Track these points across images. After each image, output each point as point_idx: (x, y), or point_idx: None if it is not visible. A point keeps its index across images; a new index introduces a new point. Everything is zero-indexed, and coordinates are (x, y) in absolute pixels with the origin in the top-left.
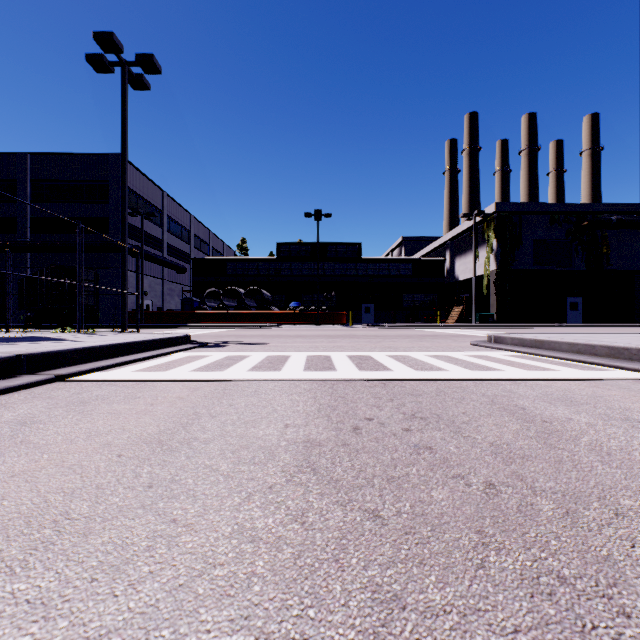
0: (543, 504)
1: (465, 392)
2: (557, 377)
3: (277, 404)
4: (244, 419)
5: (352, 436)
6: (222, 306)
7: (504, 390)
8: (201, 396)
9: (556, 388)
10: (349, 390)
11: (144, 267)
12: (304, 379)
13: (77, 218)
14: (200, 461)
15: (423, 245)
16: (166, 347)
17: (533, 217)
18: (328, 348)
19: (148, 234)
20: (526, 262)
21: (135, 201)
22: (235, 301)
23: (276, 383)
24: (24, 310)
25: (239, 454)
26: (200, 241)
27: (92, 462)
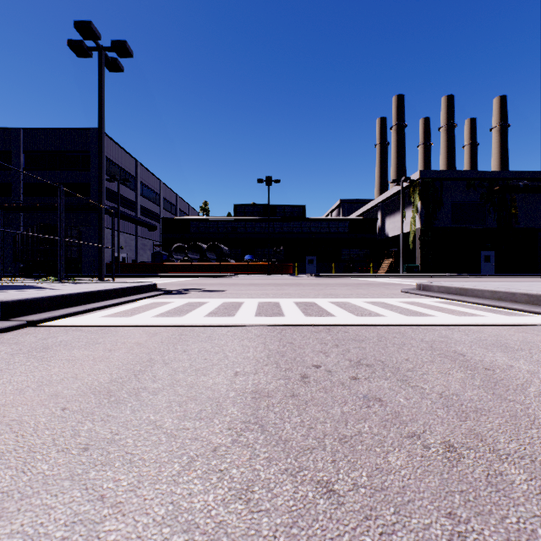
0: (513, 473)
1: (404, 337)
2: (486, 322)
3: (229, 350)
4: (195, 366)
5: (300, 385)
6: (187, 258)
7: (440, 335)
8: (158, 342)
9: (488, 333)
10: (296, 335)
11: (120, 225)
12: (255, 324)
13: (63, 183)
14: (145, 416)
15: (358, 207)
16: (135, 294)
17: (452, 183)
18: (277, 295)
19: (124, 197)
20: (446, 221)
21: (113, 169)
22: (198, 254)
23: (229, 328)
24: (18, 262)
25: (186, 407)
26: (168, 203)
27: (33, 417)
